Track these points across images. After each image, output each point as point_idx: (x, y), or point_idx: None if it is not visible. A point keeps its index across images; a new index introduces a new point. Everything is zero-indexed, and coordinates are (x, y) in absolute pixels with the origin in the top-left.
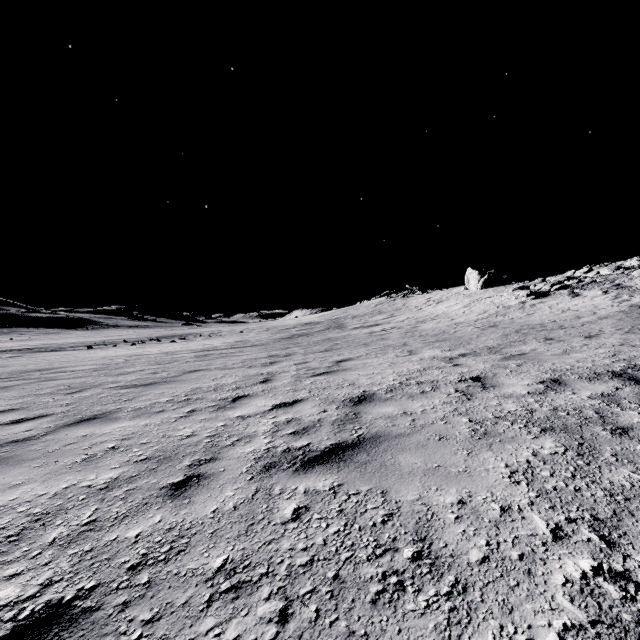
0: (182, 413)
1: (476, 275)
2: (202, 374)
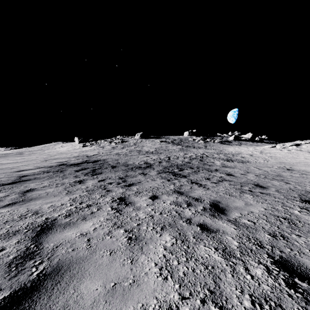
0: None
1: (77, 139)
2: None
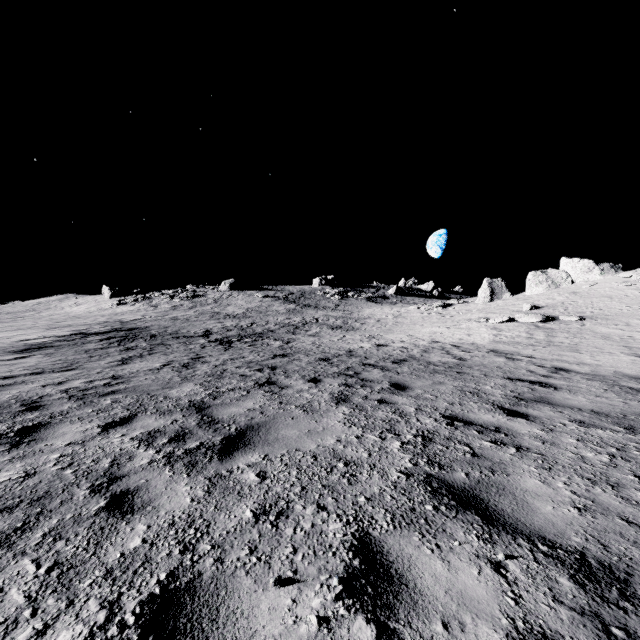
0: None
1: (108, 290)
2: None
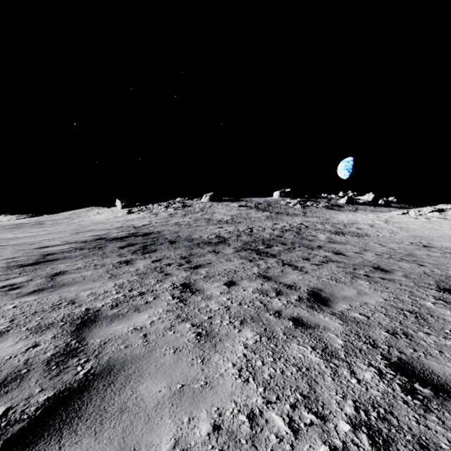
0: None
1: (120, 203)
2: None
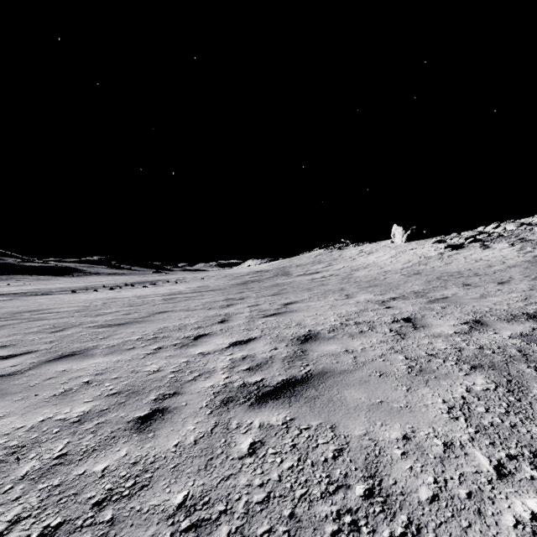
0: (150, 350)
1: (401, 230)
2: (168, 315)
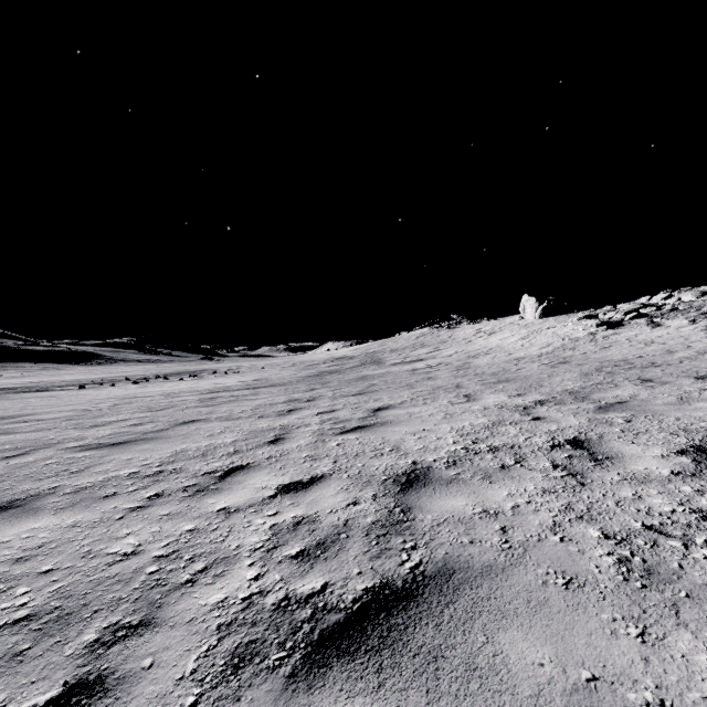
0: (139, 500)
1: (533, 302)
2: (196, 427)
